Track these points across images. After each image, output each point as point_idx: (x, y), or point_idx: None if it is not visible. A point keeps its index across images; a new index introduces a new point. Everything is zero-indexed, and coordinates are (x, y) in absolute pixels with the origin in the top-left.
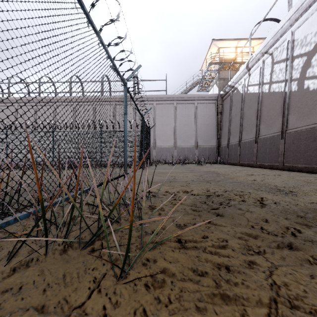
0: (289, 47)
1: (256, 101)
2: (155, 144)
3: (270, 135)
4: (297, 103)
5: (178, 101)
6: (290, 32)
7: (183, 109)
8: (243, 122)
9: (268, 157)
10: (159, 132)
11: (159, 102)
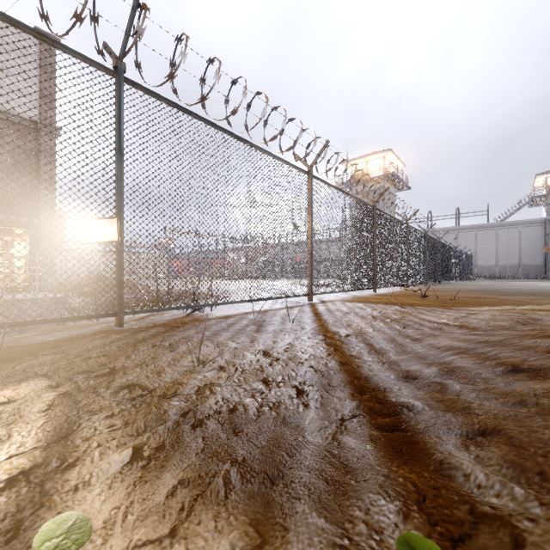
0: None
1: None
2: (476, 264)
3: None
4: None
5: (500, 227)
6: None
7: (505, 233)
8: None
9: None
10: (480, 254)
11: (480, 229)
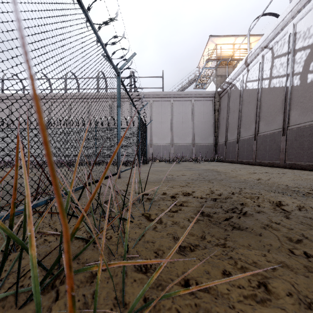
0: (290, 40)
1: (255, 97)
2: (151, 142)
3: (270, 132)
4: (300, 98)
5: (175, 98)
6: (292, 24)
7: (180, 106)
8: (241, 119)
9: (268, 154)
10: (156, 129)
11: (155, 99)
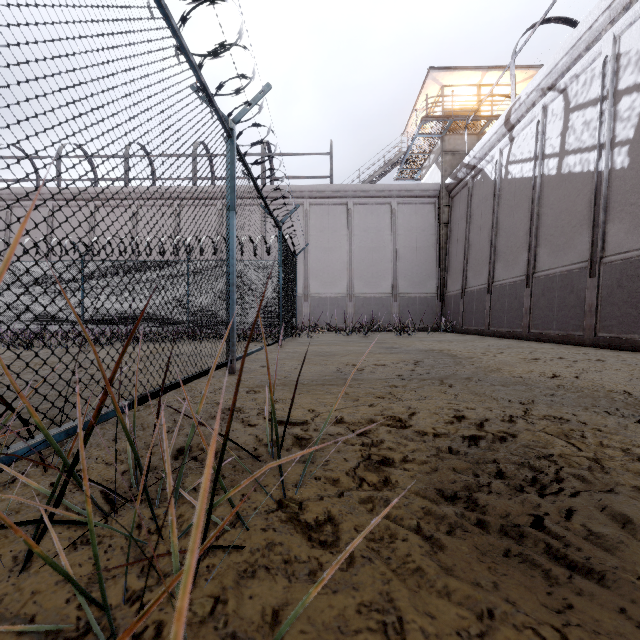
0: (606, 72)
1: (528, 196)
2: (307, 291)
3: (561, 269)
4: (630, 195)
5: (357, 198)
6: (611, 37)
7: (367, 216)
8: (497, 242)
9: (557, 317)
10: (317, 264)
11: (316, 200)
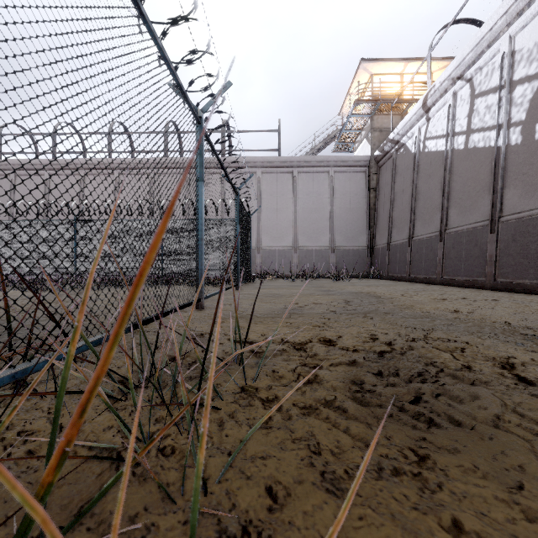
0: (504, 65)
1: (442, 166)
2: (259, 244)
3: (468, 226)
4: (522, 166)
5: (300, 168)
6: (508, 37)
7: (309, 182)
8: (416, 204)
9: (464, 266)
10: (267, 222)
11: (266, 169)
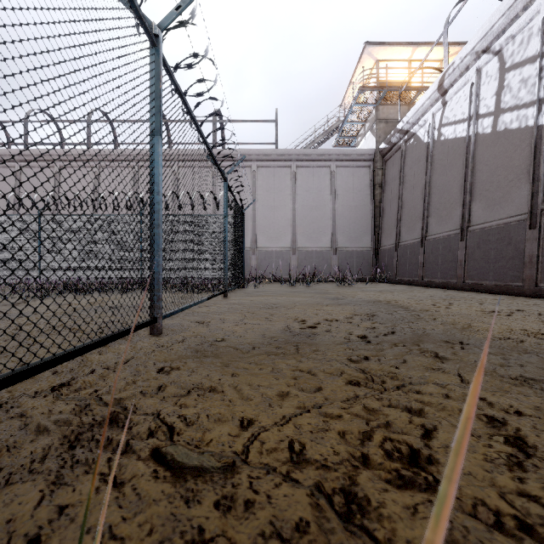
0: None
1: (462, 155)
2: (255, 245)
3: (498, 222)
4: None
5: (300, 161)
6: None
7: (309, 178)
8: (430, 199)
9: (493, 268)
10: (263, 221)
11: (262, 163)
